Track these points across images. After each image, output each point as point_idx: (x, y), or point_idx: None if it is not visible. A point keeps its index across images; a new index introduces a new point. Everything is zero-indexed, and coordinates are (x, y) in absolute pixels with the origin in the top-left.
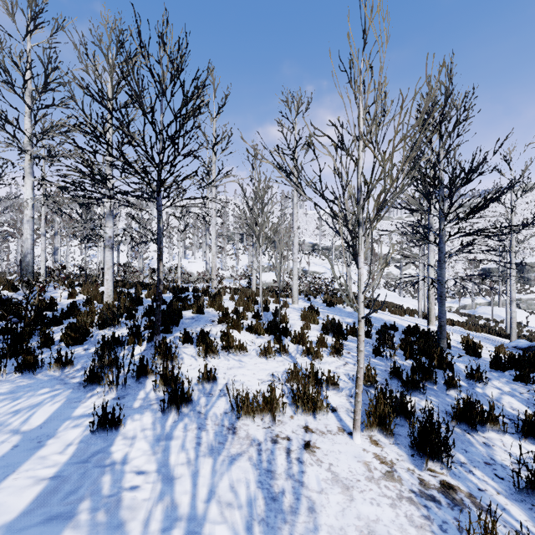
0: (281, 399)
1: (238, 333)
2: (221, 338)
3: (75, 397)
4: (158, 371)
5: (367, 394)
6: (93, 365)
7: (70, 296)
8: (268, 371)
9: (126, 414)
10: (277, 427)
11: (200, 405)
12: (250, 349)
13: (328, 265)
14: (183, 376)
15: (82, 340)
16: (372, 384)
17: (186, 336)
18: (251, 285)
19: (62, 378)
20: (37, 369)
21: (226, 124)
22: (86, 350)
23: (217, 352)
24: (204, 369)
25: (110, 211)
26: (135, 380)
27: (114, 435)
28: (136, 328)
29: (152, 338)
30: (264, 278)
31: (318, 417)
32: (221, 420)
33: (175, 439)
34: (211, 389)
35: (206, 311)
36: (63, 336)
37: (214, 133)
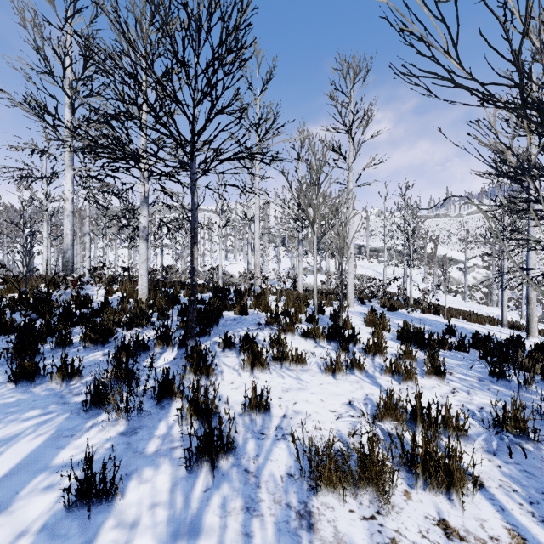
0: (376, 452)
1: (291, 339)
2: (271, 345)
3: (69, 427)
4: (185, 394)
5: (523, 452)
6: (98, 380)
7: (107, 294)
8: (342, 397)
9: (132, 466)
10: (388, 519)
11: (247, 456)
12: (309, 362)
13: (377, 268)
14: (222, 400)
15: (103, 343)
16: (524, 434)
17: (227, 342)
18: (296, 287)
19: (63, 394)
20: (37, 379)
21: (270, 104)
22: (105, 356)
23: (267, 365)
24: (252, 392)
25: (145, 197)
26: (155, 403)
27: (103, 514)
28: (165, 330)
29: (184, 342)
30: (309, 280)
31: (455, 499)
32: (283, 490)
33: (206, 535)
34: (262, 424)
35: (249, 312)
36: (83, 337)
37: (257, 114)
